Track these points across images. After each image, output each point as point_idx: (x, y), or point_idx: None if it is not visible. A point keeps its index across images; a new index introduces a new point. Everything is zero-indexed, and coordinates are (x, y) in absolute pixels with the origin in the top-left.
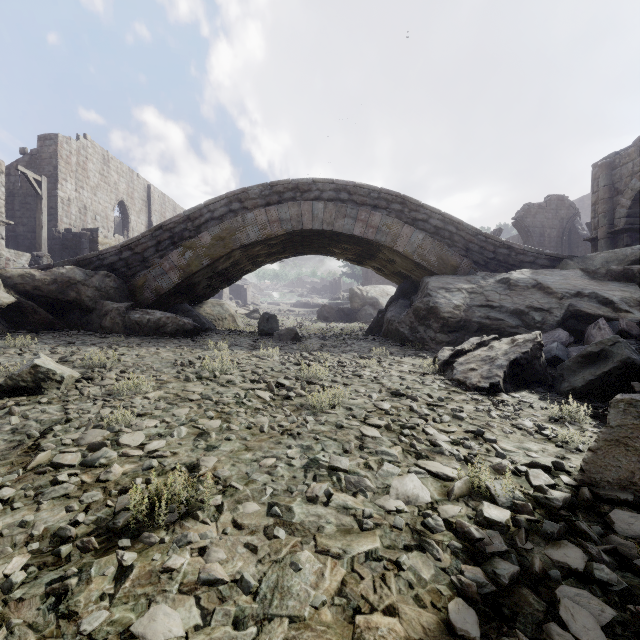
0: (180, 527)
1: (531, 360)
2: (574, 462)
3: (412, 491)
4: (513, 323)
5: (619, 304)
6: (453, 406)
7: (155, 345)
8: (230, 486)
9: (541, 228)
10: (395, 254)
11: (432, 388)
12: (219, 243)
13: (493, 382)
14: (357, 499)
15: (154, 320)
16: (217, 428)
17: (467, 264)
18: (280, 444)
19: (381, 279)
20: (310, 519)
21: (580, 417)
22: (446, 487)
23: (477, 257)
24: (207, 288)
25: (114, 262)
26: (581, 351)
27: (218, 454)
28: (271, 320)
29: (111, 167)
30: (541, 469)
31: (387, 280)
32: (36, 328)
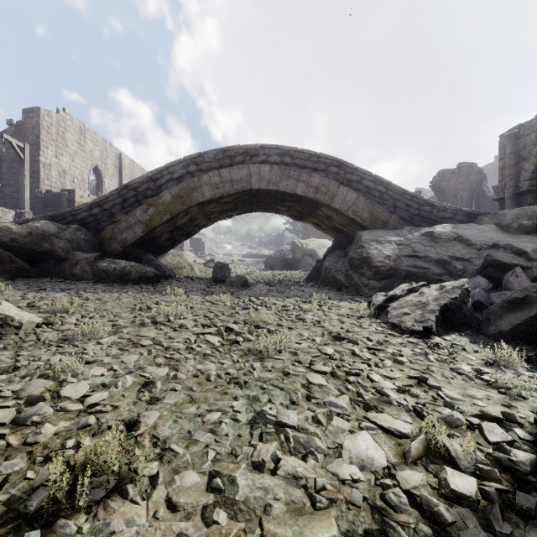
0: (105, 509)
1: (459, 305)
2: (521, 411)
3: (366, 453)
4: (437, 271)
5: (532, 254)
6: (392, 350)
7: (118, 291)
8: (169, 449)
9: (454, 190)
10: (332, 211)
11: (370, 331)
12: (178, 201)
13: (426, 326)
14: (307, 464)
15: (119, 268)
16: (164, 377)
17: (395, 220)
18: (226, 395)
19: (318, 234)
20: (256, 494)
21: (514, 361)
22: (400, 446)
23: (404, 213)
24: (168, 241)
25: (85, 217)
26: (506, 297)
27: (161, 408)
28: (224, 268)
29: (87, 137)
30: (492, 421)
31: (323, 235)
32: (13, 276)
